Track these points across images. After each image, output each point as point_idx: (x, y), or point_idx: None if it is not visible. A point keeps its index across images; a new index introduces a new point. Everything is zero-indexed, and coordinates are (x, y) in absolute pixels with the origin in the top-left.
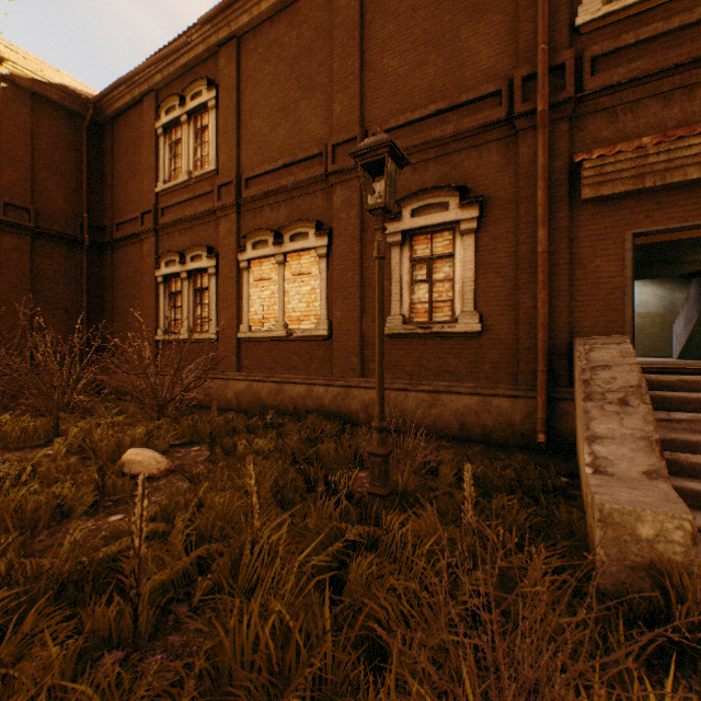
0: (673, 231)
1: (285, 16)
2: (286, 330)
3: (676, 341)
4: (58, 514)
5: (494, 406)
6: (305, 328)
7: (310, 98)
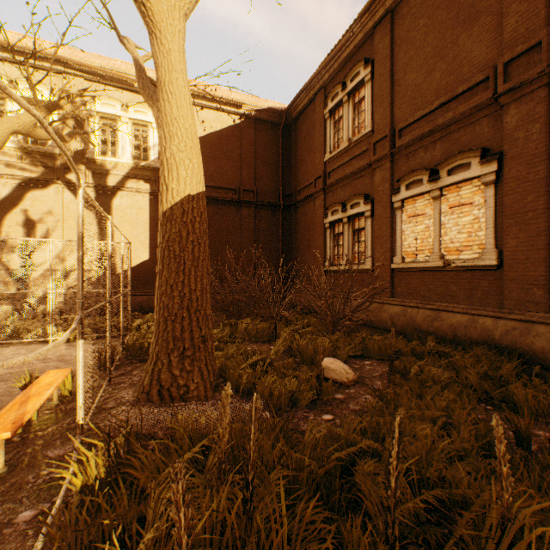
0: None
1: None
2: (442, 260)
3: None
4: (290, 402)
5: None
6: (464, 258)
7: (471, 27)
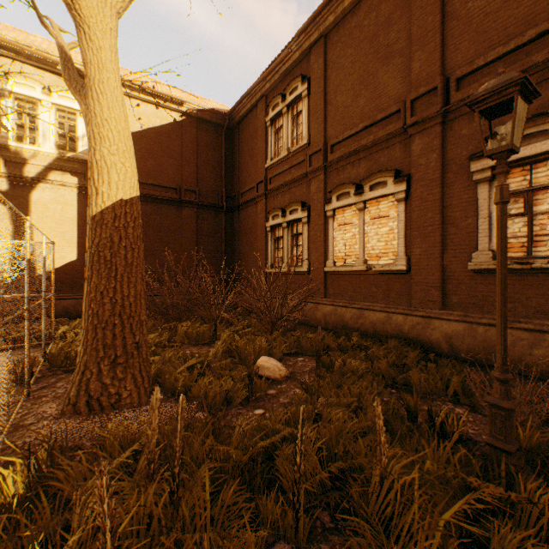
0: None
1: (364, 4)
2: (365, 265)
3: None
4: (225, 401)
5: None
6: (382, 263)
7: (388, 64)
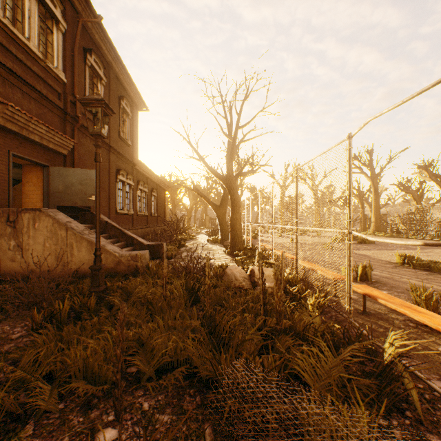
0: (23, 159)
1: None
2: None
3: None
4: None
5: None
6: None
7: None
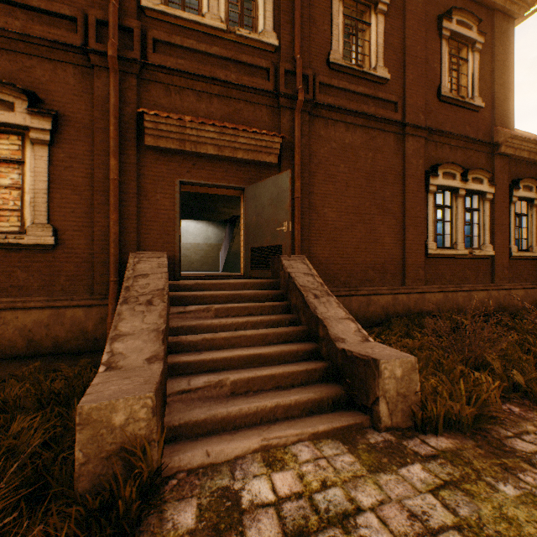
0: (203, 186)
1: None
2: None
3: (222, 261)
4: None
5: (69, 317)
6: None
7: None
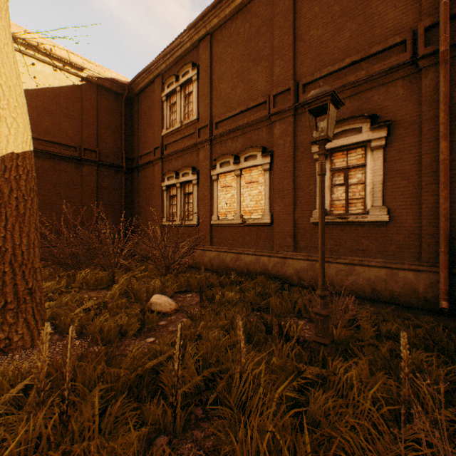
0: None
1: (241, 15)
2: (241, 219)
3: None
4: (119, 334)
5: (400, 277)
6: (254, 217)
7: (257, 65)
